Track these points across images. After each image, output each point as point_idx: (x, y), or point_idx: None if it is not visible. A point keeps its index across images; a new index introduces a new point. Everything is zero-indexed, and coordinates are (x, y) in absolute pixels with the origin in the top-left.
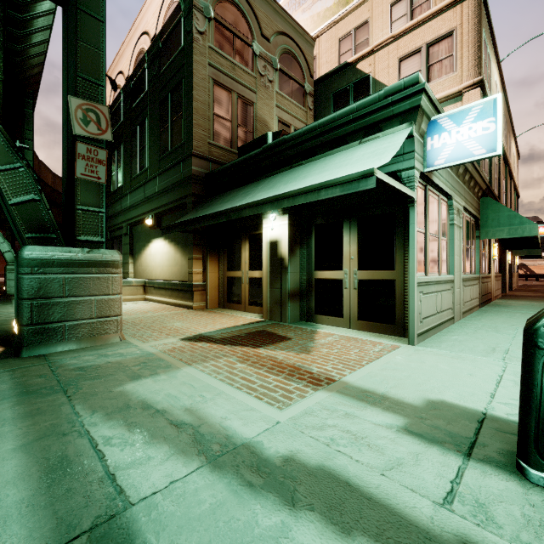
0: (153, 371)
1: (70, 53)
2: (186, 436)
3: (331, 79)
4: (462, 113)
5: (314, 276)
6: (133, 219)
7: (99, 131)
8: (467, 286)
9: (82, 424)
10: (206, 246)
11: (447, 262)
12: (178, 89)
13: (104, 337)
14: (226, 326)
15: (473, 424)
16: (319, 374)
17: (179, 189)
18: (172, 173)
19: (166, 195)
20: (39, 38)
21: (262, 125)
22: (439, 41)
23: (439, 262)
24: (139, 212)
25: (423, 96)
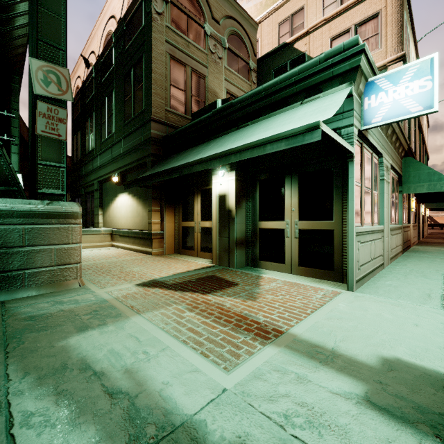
0: (102, 321)
1: (33, 19)
2: (119, 411)
3: (271, 57)
4: (399, 73)
5: (258, 226)
6: (103, 177)
7: (59, 91)
8: (394, 234)
9: (7, 393)
10: (163, 200)
11: (378, 213)
12: (139, 63)
13: (64, 284)
14: (179, 271)
15: (441, 393)
16: (266, 324)
17: (140, 150)
18: (135, 136)
19: (129, 156)
20: (21, 21)
21: (212, 95)
22: (366, 22)
23: (372, 213)
24: (107, 171)
25: (363, 57)
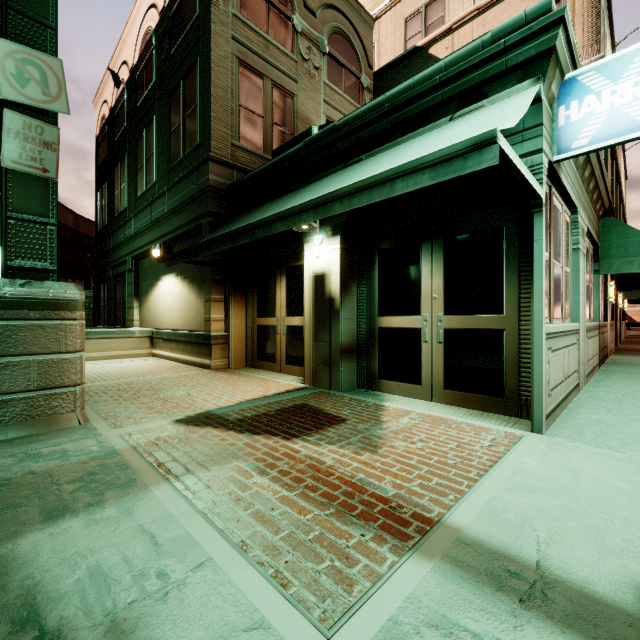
0: (96, 496)
1: None
2: None
3: (395, 70)
4: (622, 61)
5: (377, 324)
6: (138, 250)
7: (44, 96)
8: (590, 337)
9: None
10: (228, 284)
11: (570, 303)
12: (191, 73)
13: (52, 420)
14: (250, 397)
15: None
16: (399, 503)
17: (193, 206)
18: (185, 186)
19: (176, 217)
20: None
21: (305, 125)
22: None
23: (563, 303)
24: (145, 241)
25: (561, 31)
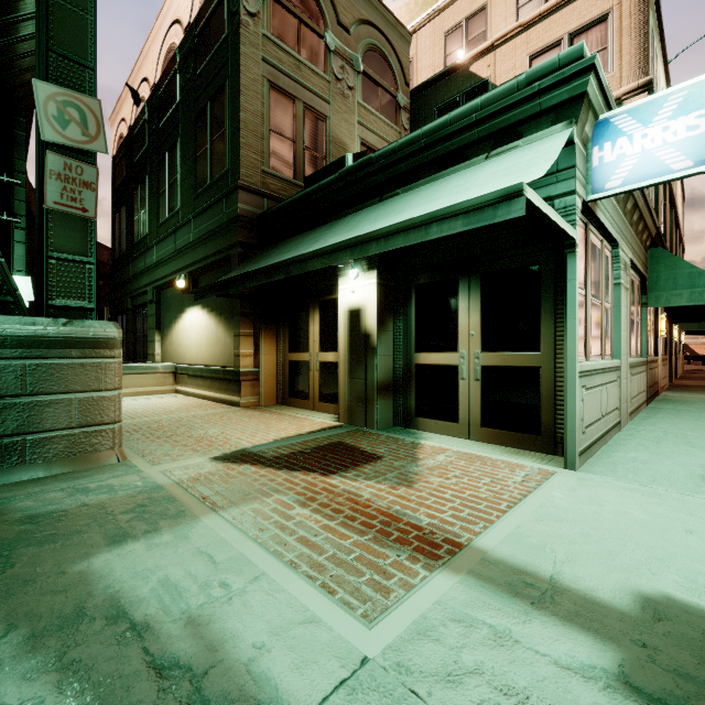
0: (151, 525)
1: (41, 16)
2: None
3: (433, 88)
4: (652, 105)
5: (414, 361)
6: (161, 281)
7: (84, 137)
8: (635, 374)
9: None
10: (258, 318)
11: (611, 339)
12: (219, 96)
13: (92, 457)
14: (284, 435)
15: None
16: (432, 531)
17: (221, 236)
18: (212, 215)
19: (203, 246)
20: (29, 29)
21: (338, 148)
22: (587, 29)
23: (602, 339)
24: (169, 271)
25: (592, 77)
